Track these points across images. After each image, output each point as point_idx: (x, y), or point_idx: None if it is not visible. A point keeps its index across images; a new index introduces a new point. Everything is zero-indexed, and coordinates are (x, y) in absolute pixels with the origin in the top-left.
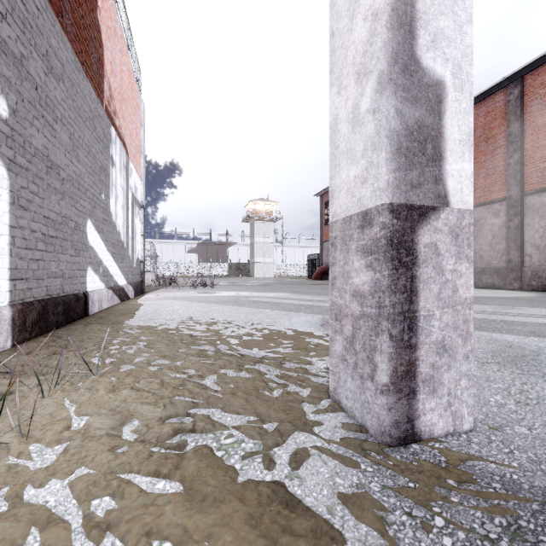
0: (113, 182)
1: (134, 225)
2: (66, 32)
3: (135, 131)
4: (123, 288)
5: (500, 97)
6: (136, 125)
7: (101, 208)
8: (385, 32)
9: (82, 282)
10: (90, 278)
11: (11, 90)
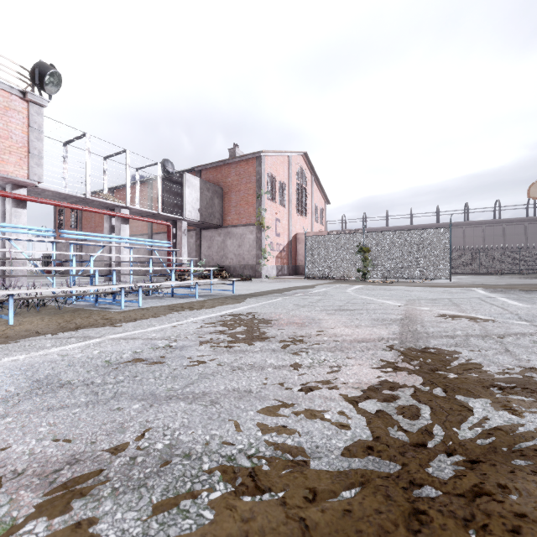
0: None
1: None
2: None
3: None
4: None
5: (146, 186)
6: None
7: None
8: (1, 244)
9: None
10: None
11: None
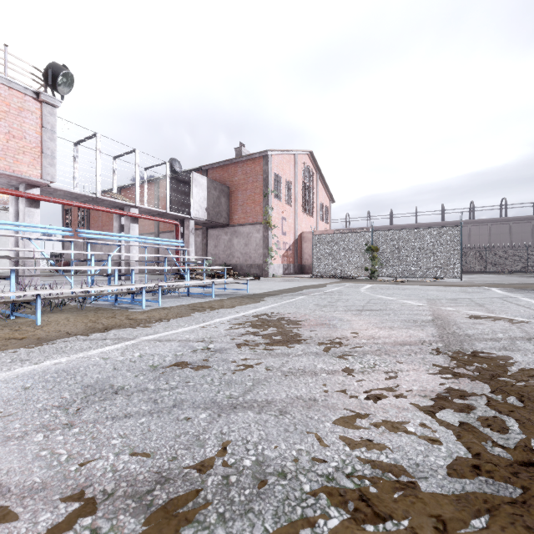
0: None
1: None
2: None
3: None
4: None
5: (153, 185)
6: None
7: None
8: (14, 243)
9: None
10: None
11: None
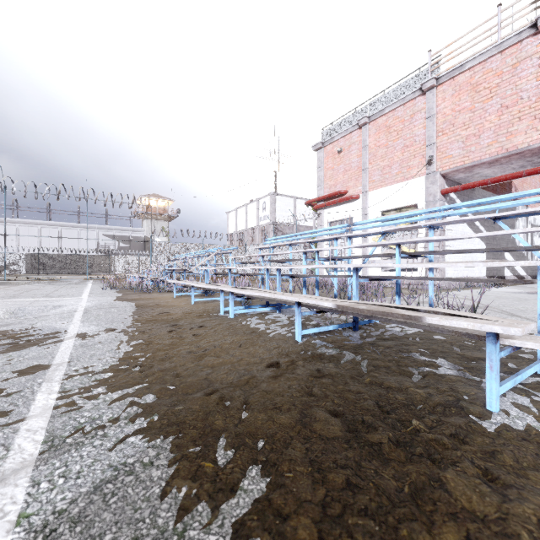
0: (517, 227)
1: (532, 242)
2: (497, 193)
3: (533, 187)
4: (523, 277)
5: None
6: (535, 182)
7: (510, 242)
8: None
9: (502, 272)
10: (505, 271)
11: (486, 227)
